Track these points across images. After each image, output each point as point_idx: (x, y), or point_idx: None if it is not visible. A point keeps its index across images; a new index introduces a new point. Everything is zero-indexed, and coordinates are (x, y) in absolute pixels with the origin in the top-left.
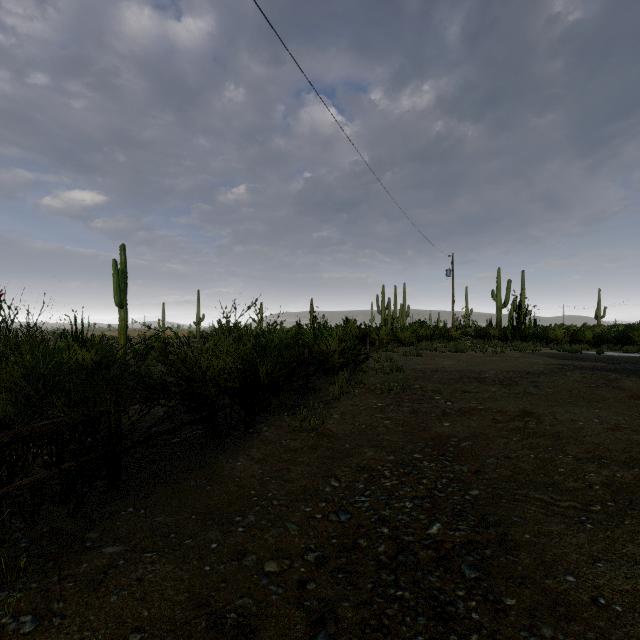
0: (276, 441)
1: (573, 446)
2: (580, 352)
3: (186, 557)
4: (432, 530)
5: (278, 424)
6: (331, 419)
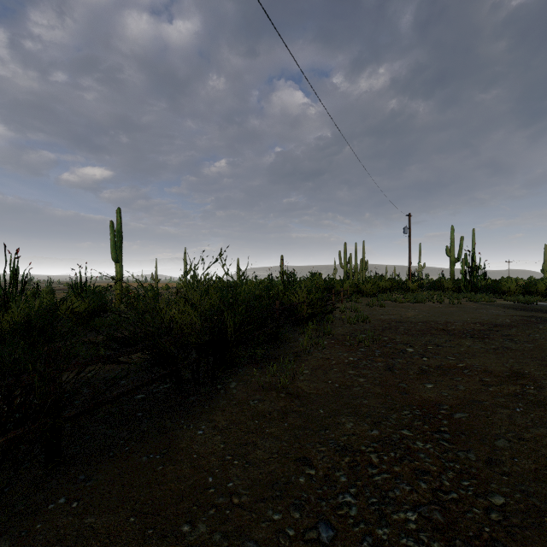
0: (243, 401)
1: None
2: (535, 303)
3: None
4: None
5: (247, 379)
6: (302, 375)
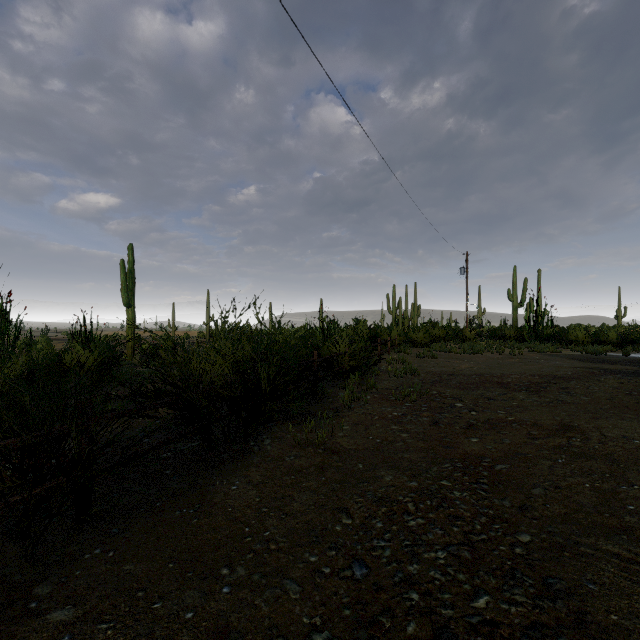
0: (279, 458)
1: (636, 473)
2: (604, 354)
3: (150, 635)
4: (478, 601)
5: (282, 436)
6: (341, 431)
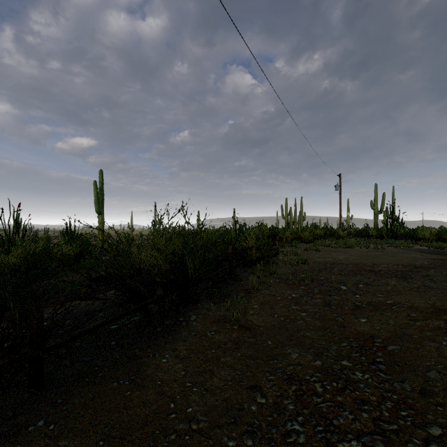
0: (202, 332)
1: None
2: None
3: None
4: None
5: (205, 313)
6: (252, 309)
